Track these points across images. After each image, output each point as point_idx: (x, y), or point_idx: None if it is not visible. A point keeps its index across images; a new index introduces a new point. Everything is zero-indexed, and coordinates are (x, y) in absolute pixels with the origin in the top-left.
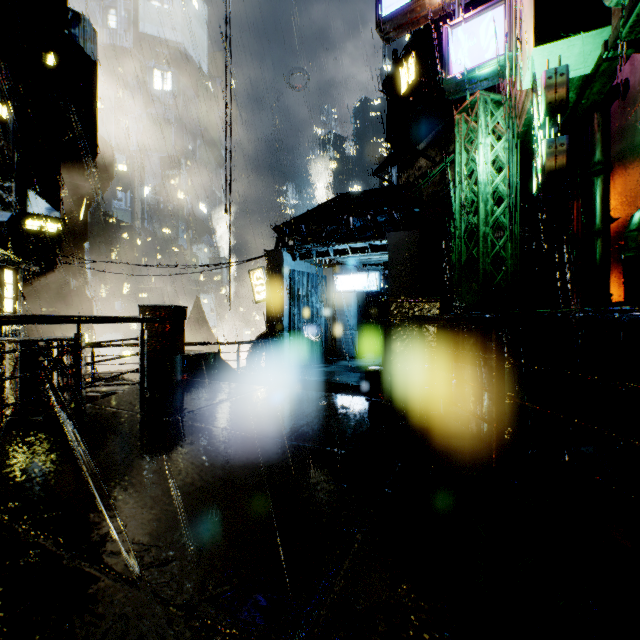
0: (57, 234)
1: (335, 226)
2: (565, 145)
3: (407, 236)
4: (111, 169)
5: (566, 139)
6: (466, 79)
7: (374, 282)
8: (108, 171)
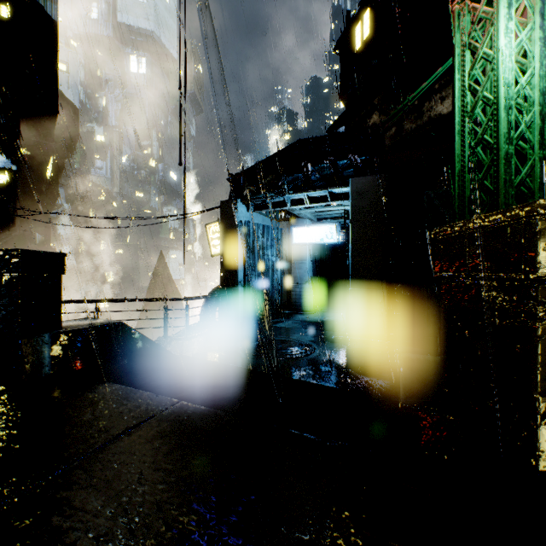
0: (7, 185)
1: (291, 178)
2: None
3: (372, 181)
4: (76, 129)
5: None
6: None
7: (332, 234)
8: (73, 131)
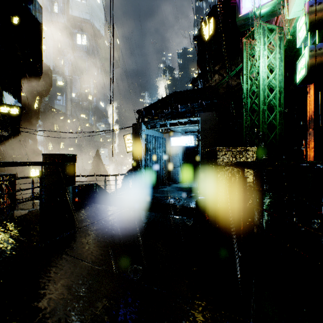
0: (18, 115)
1: (170, 110)
2: (322, 49)
3: (211, 115)
4: (51, 81)
5: (322, 45)
6: (251, 16)
7: (191, 141)
8: (49, 82)
